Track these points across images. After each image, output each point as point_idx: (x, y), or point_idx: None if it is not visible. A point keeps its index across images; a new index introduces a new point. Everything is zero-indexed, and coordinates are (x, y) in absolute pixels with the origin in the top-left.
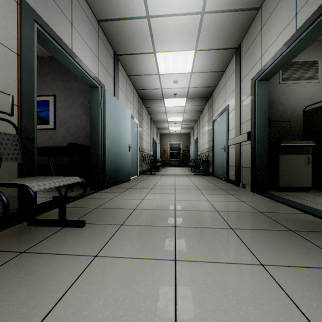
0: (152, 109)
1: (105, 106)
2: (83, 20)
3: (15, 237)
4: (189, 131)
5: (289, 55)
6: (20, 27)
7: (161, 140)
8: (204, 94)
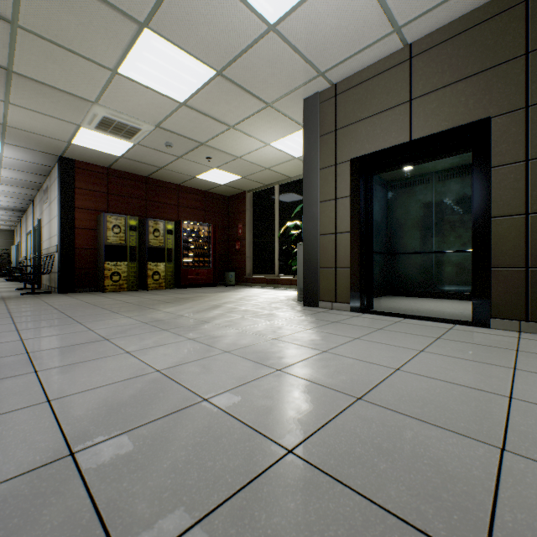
0: None
1: None
2: None
3: None
4: (12, 228)
5: None
6: None
7: None
8: (18, 209)
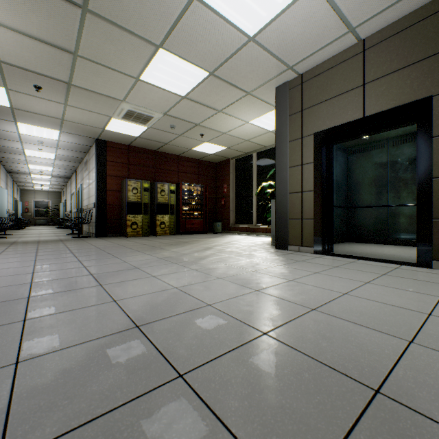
0: (18, 176)
1: None
2: None
3: None
4: (60, 190)
5: None
6: None
7: (23, 196)
8: (65, 177)
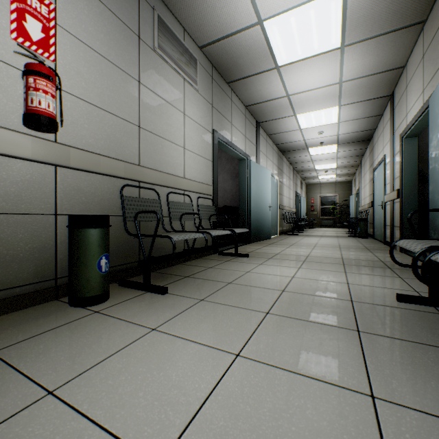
0: (294, 159)
1: (251, 174)
2: (237, 114)
3: (218, 257)
4: (349, 178)
5: (423, 121)
6: (213, 146)
7: (308, 192)
8: (361, 138)
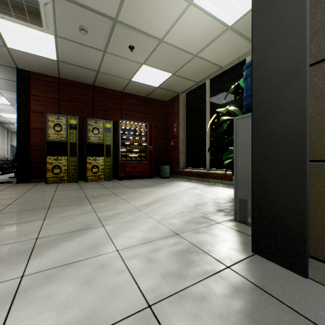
0: (7, 126)
1: None
2: None
3: None
4: None
5: None
6: None
7: None
8: None
